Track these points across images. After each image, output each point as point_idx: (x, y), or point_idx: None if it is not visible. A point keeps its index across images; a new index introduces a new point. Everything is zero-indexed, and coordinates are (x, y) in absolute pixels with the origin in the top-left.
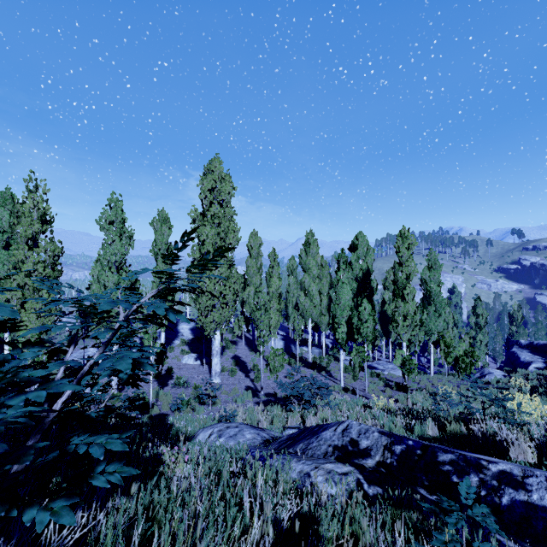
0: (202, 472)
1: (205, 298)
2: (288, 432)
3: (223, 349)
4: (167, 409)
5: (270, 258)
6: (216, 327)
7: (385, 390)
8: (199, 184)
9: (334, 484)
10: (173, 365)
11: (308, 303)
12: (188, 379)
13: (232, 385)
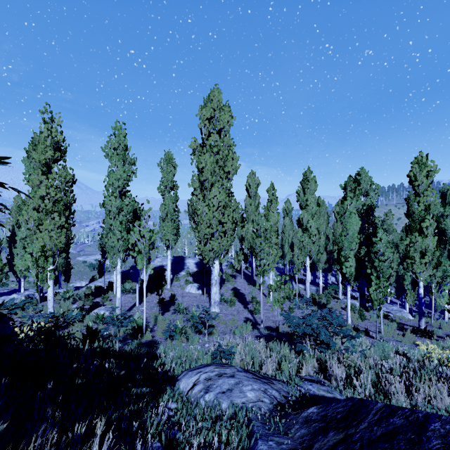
0: None
1: (204, 226)
2: (307, 389)
3: (223, 282)
4: (160, 336)
5: (268, 192)
6: (215, 256)
7: (403, 333)
8: (198, 113)
9: None
10: (177, 293)
11: (307, 240)
12: (189, 306)
13: (231, 316)
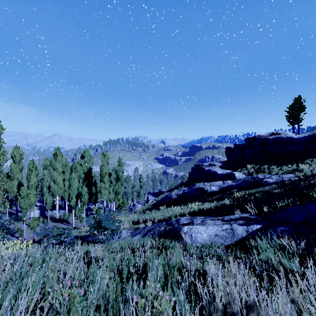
0: None
1: None
2: None
3: None
4: None
5: (30, 165)
6: None
7: None
8: None
9: None
10: None
11: (56, 187)
12: None
13: None
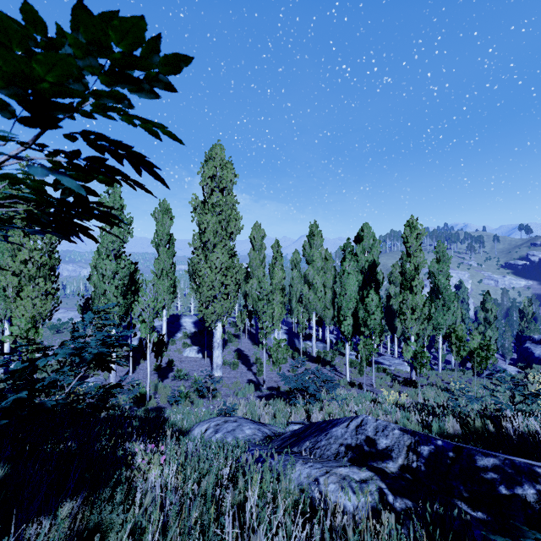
0: (181, 478)
1: (206, 288)
2: (292, 428)
3: (225, 343)
4: (164, 402)
5: (273, 249)
6: (217, 319)
7: (393, 385)
8: (200, 171)
9: (350, 494)
10: (174, 358)
11: (313, 296)
12: (189, 371)
13: (234, 379)
